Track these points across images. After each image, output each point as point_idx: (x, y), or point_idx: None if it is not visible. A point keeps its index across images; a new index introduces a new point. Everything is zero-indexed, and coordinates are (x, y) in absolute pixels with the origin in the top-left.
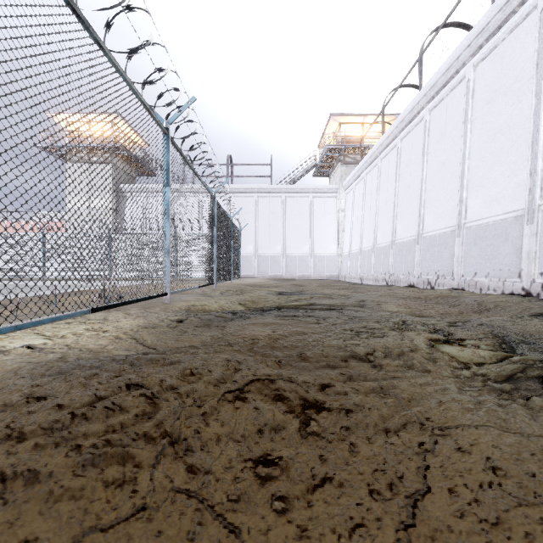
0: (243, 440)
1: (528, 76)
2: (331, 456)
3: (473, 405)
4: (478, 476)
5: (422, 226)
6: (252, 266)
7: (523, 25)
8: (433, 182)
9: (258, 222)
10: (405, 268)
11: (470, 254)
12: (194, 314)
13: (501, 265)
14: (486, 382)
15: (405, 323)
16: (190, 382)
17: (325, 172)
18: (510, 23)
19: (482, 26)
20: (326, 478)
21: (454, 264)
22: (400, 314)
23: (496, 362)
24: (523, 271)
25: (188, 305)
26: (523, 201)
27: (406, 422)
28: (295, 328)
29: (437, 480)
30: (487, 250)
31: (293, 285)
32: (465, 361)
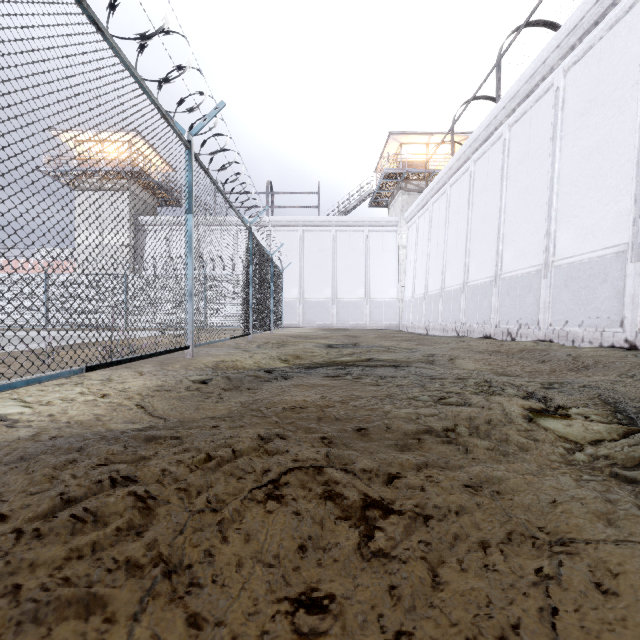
0: (277, 565)
1: (631, 82)
2: (407, 590)
3: (601, 504)
4: (639, 632)
5: (500, 266)
6: (296, 314)
7: (626, 19)
8: (514, 212)
9: (303, 261)
10: (480, 316)
11: (560, 299)
12: (222, 372)
13: (598, 312)
14: (612, 468)
15: (490, 385)
16: (204, 473)
17: (383, 202)
18: (609, 18)
19: (574, 22)
20: (401, 630)
21: (540, 310)
22: (481, 372)
23: (618, 439)
24: (627, 318)
25: (216, 360)
26: (626, 234)
27: (511, 531)
28: (350, 392)
29: (574, 638)
30: (581, 294)
31: (346, 336)
32: (576, 438)
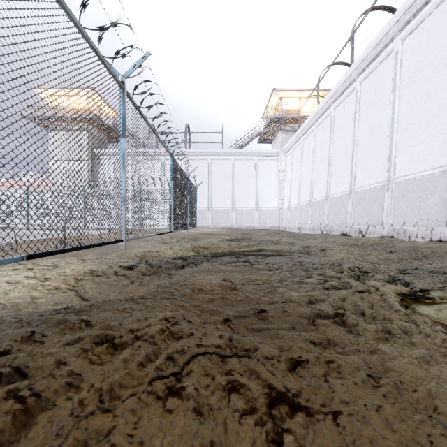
0: None
1: None
2: None
3: None
4: None
5: (353, 183)
6: (206, 218)
7: None
8: (364, 144)
9: (211, 181)
10: (339, 219)
11: (399, 206)
12: (146, 260)
13: (428, 216)
14: None
15: (360, 270)
16: (103, 363)
17: (268, 139)
18: None
19: (410, 3)
20: None
21: (384, 215)
22: (350, 260)
23: None
24: None
25: (144, 251)
26: None
27: (429, 431)
28: (248, 276)
29: None
30: (415, 202)
31: (242, 234)
32: None
